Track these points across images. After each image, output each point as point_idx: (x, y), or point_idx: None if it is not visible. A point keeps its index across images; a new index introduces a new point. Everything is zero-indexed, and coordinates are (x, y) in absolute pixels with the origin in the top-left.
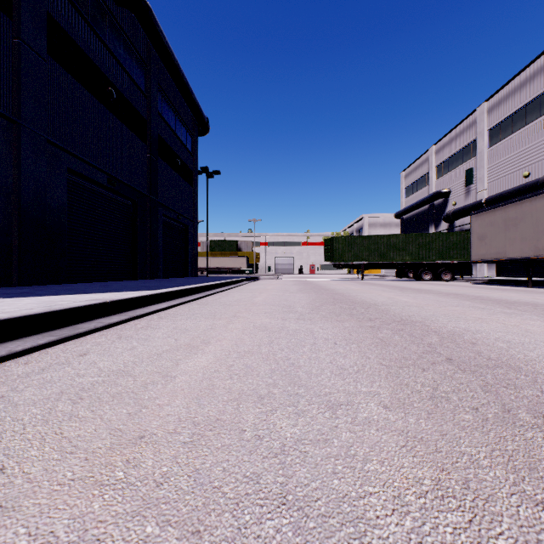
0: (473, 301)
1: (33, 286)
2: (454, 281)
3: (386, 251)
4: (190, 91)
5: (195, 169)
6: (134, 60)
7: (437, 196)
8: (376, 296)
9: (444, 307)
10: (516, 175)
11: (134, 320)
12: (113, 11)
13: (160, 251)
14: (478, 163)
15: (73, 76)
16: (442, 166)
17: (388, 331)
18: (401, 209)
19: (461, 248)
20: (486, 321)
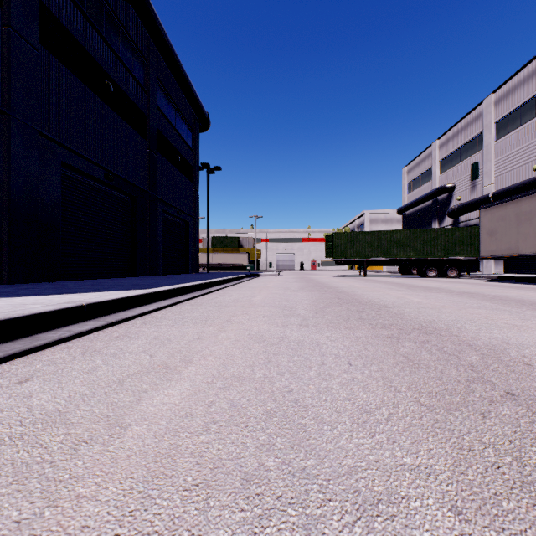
0: (493, 301)
1: (23, 284)
2: (460, 278)
3: (389, 247)
4: (190, 86)
5: (196, 165)
6: (133, 54)
7: (441, 191)
8: (383, 295)
9: (465, 309)
10: (525, 168)
11: (113, 325)
12: (110, 3)
13: (159, 247)
14: (484, 157)
15: (68, 67)
16: (446, 160)
17: (411, 343)
18: (404, 205)
19: (468, 244)
20: (524, 329)
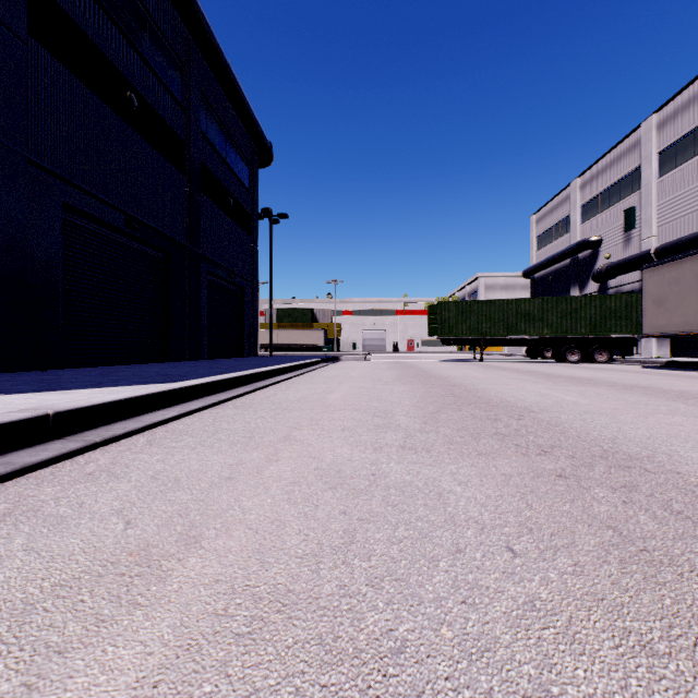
0: (686, 402)
1: (0, 374)
2: (612, 364)
3: (515, 321)
4: (246, 104)
5: (255, 212)
6: (166, 58)
7: (583, 247)
8: (518, 390)
9: (653, 416)
10: None
11: (97, 448)
12: None
13: (204, 322)
14: (643, 200)
15: (71, 70)
16: (590, 205)
17: (606, 491)
18: (532, 265)
19: (623, 317)
20: None
